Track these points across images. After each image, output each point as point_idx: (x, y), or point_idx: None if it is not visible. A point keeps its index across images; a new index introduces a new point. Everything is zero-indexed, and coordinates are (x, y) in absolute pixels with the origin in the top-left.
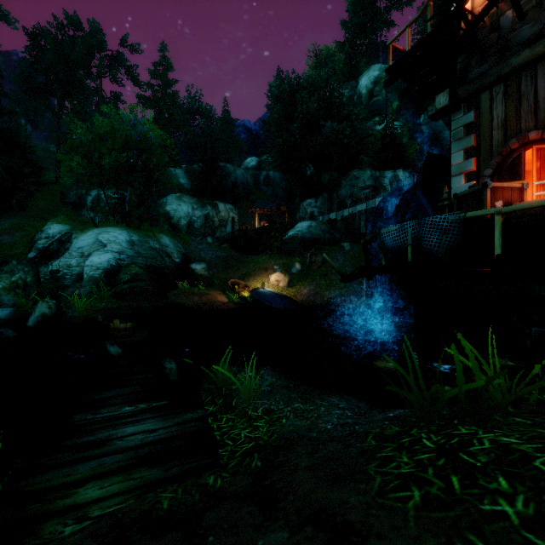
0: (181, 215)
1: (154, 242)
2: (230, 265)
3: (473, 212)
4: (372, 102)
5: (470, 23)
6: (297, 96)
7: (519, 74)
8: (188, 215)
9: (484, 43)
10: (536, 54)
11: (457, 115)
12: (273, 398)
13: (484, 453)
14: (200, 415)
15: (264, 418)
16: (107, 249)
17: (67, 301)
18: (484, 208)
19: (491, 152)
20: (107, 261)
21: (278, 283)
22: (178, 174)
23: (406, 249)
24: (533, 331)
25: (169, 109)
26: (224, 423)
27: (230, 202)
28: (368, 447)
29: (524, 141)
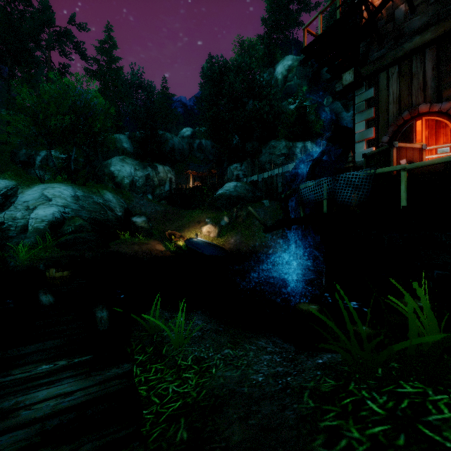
0: (125, 175)
1: (98, 197)
2: (167, 218)
3: (382, 168)
4: (286, 86)
5: (371, 12)
6: (225, 77)
7: (411, 57)
8: (131, 175)
9: (381, 31)
10: (425, 41)
11: (360, 91)
12: (203, 344)
13: (449, 426)
14: (125, 371)
15: (193, 368)
16: (52, 203)
17: (11, 251)
18: (390, 165)
19: (388, 123)
20: (52, 214)
21: (209, 234)
22: (122, 140)
23: (322, 202)
24: (435, 274)
25: (114, 82)
26: (152, 375)
27: (168, 165)
28: (307, 410)
29: (415, 113)
